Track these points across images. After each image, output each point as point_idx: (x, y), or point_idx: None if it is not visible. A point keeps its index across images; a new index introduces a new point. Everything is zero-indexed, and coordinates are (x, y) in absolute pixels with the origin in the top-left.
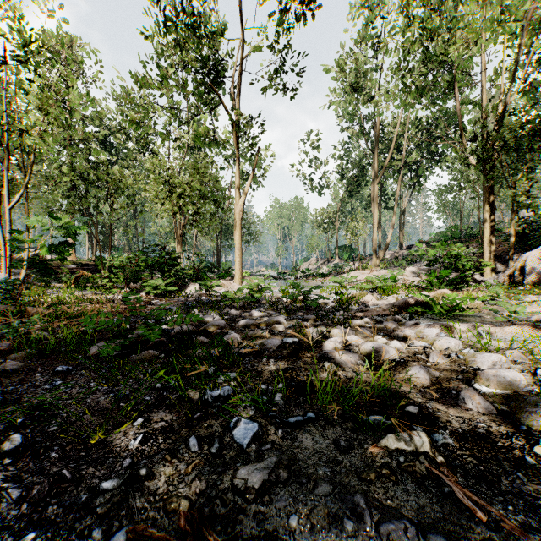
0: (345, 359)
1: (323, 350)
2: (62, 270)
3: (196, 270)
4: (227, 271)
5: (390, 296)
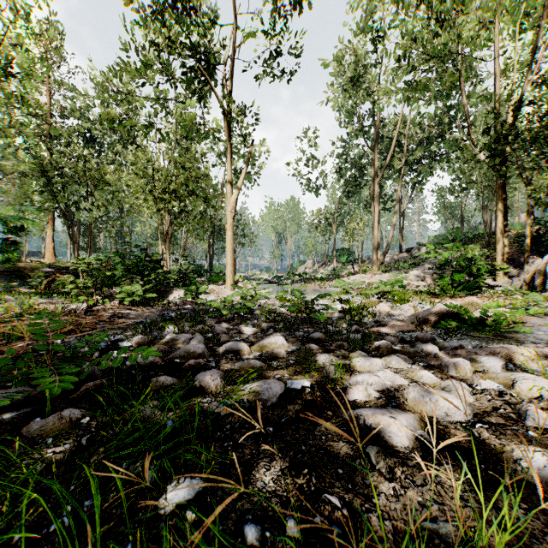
0: (396, 431)
1: (349, 400)
2: (36, 273)
3: (183, 274)
4: (218, 275)
5: (406, 304)
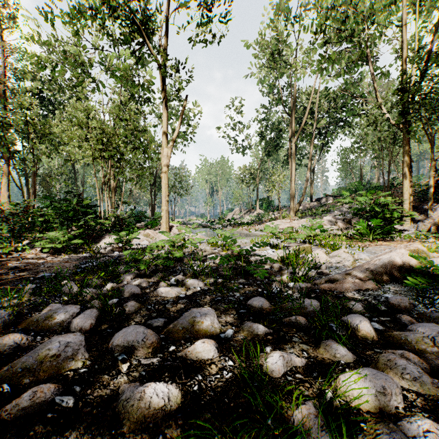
0: None
1: None
2: None
3: (120, 220)
4: (155, 220)
5: (341, 251)
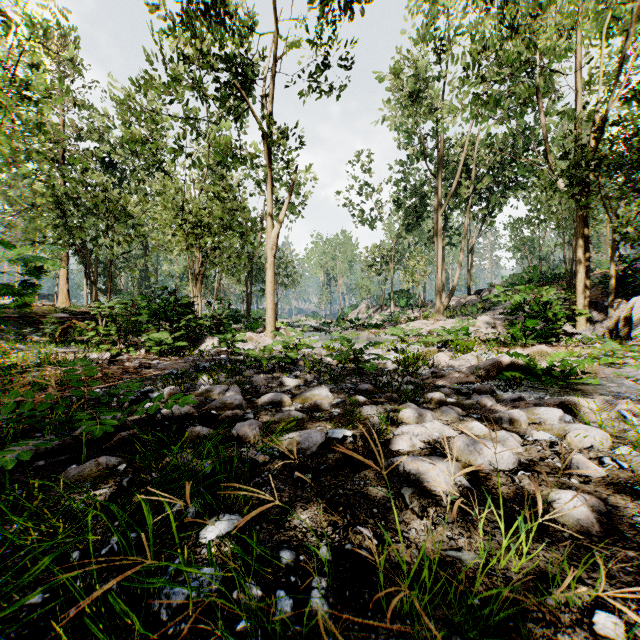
0: (435, 476)
1: (392, 450)
2: (49, 319)
3: (217, 320)
4: (257, 321)
5: (469, 354)
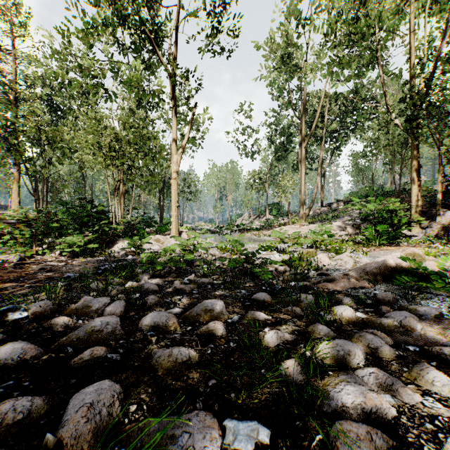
0: None
1: None
2: None
3: (131, 225)
4: (165, 226)
5: (344, 255)
